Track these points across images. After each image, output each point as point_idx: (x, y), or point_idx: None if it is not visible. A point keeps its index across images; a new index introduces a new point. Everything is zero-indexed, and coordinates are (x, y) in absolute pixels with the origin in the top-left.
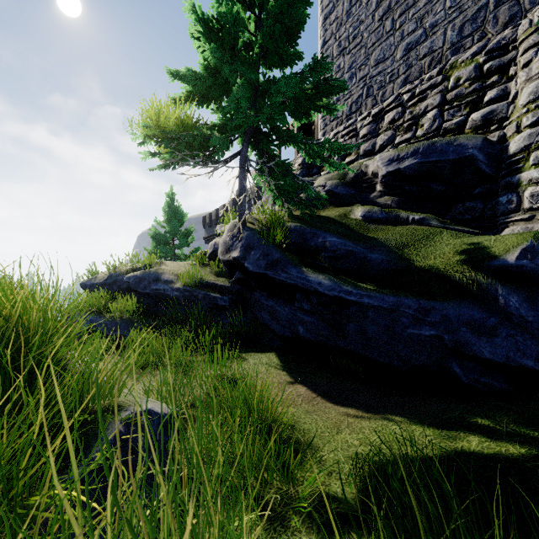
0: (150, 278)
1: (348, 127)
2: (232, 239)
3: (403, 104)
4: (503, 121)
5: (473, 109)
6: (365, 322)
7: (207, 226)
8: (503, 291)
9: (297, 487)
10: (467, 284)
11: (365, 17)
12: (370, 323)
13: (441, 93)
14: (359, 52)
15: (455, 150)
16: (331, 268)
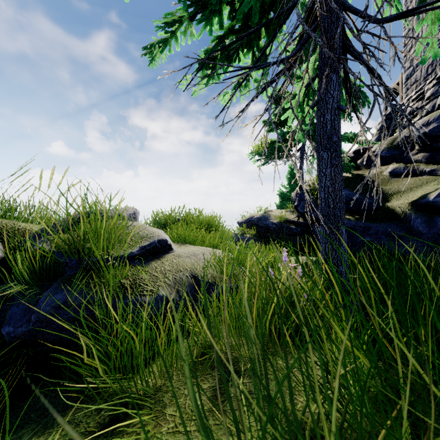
0: (263, 218)
1: (418, 91)
2: (296, 196)
3: None
4: None
5: None
6: None
7: None
8: (413, 217)
9: None
10: (400, 214)
11: None
12: None
13: None
14: None
15: None
16: None
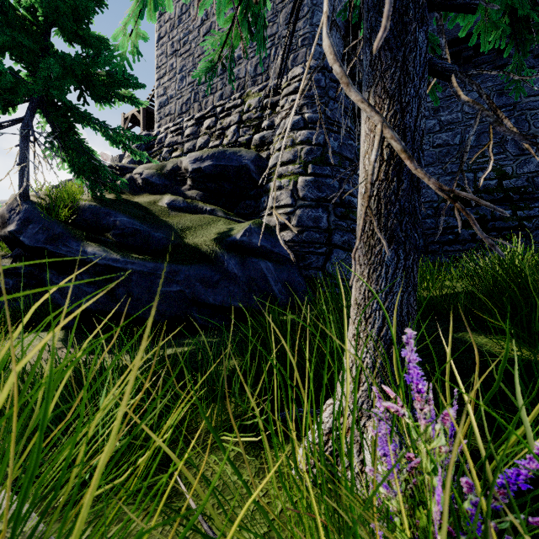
0: None
1: (176, 125)
2: (10, 212)
3: (217, 115)
4: (270, 144)
5: (257, 131)
6: (131, 286)
7: None
8: (227, 257)
9: None
10: (210, 253)
11: (193, 28)
12: (135, 286)
13: (240, 113)
14: (188, 58)
15: (237, 159)
16: (116, 243)
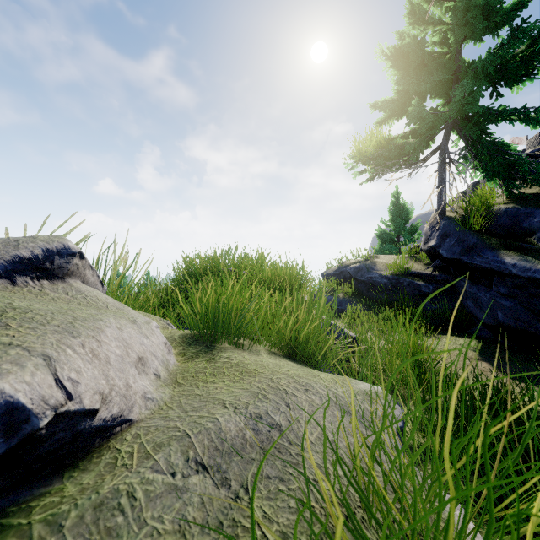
0: (365, 268)
1: None
2: (431, 230)
3: None
4: None
5: None
6: None
7: None
8: None
9: (427, 396)
10: None
11: None
12: None
13: None
14: None
15: None
16: None
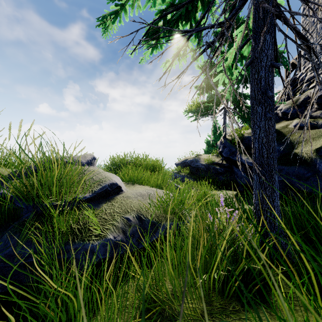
0: (195, 161)
1: None
2: (220, 144)
3: None
4: None
5: None
6: None
7: None
8: (319, 161)
9: None
10: (307, 159)
11: None
12: None
13: None
14: None
15: None
16: None
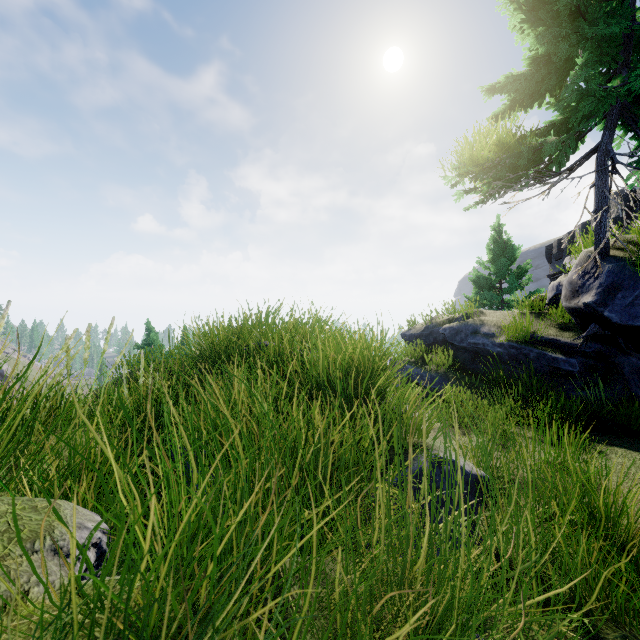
0: (467, 330)
1: None
2: (583, 277)
3: None
4: None
5: None
6: None
7: (553, 258)
8: None
9: None
10: None
11: None
12: None
13: None
14: None
15: None
16: None
